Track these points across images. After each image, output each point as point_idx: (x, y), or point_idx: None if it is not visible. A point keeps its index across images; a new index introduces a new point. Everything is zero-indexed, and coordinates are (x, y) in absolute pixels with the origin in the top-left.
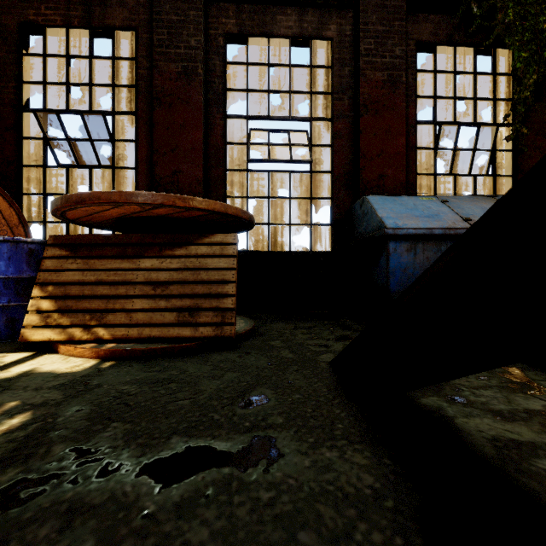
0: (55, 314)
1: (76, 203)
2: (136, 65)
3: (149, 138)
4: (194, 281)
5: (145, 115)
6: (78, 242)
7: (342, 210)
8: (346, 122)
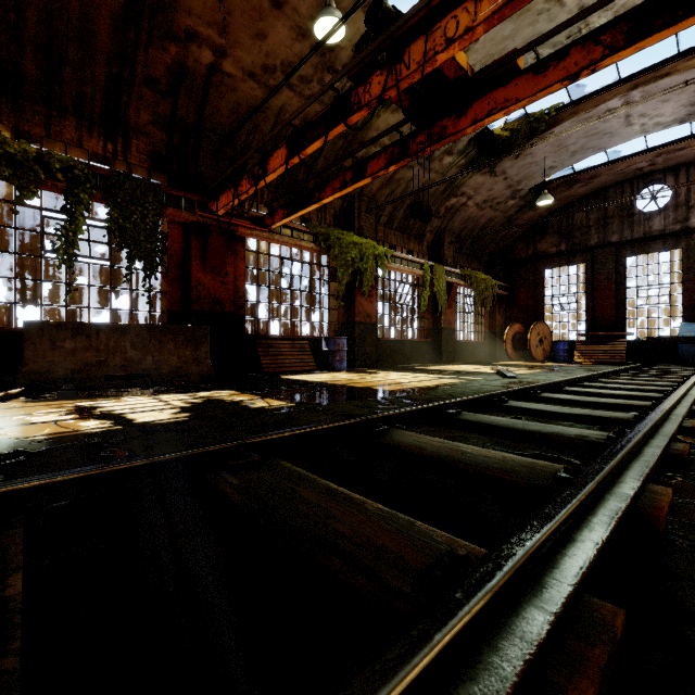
0: (580, 356)
1: (587, 335)
2: (586, 275)
3: (591, 301)
4: (614, 350)
5: (590, 293)
6: (583, 342)
7: (688, 321)
8: (691, 283)
